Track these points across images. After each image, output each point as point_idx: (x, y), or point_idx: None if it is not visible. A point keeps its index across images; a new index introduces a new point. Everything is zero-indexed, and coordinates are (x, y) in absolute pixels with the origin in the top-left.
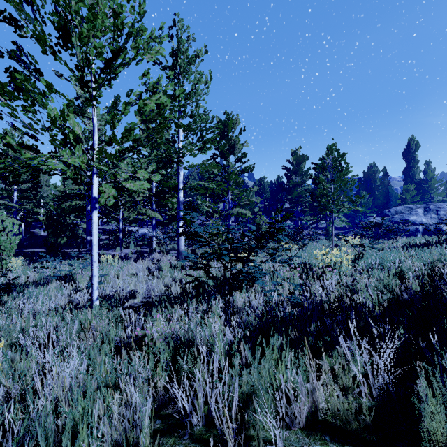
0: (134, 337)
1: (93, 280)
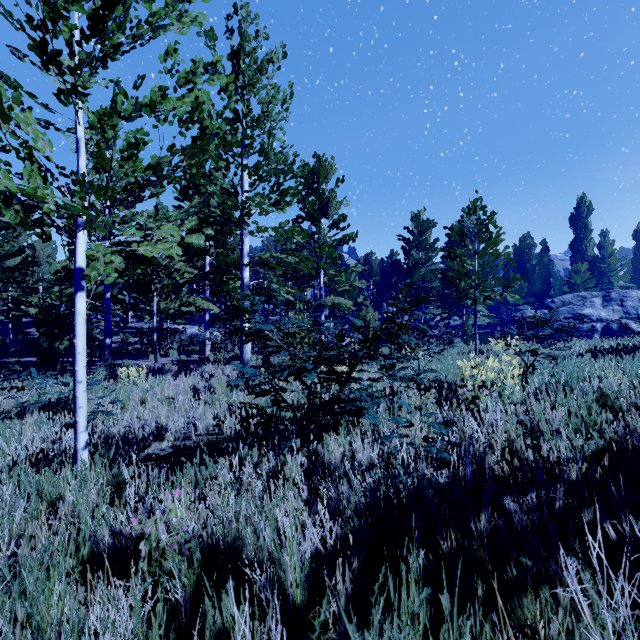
0: (128, 535)
1: (76, 415)
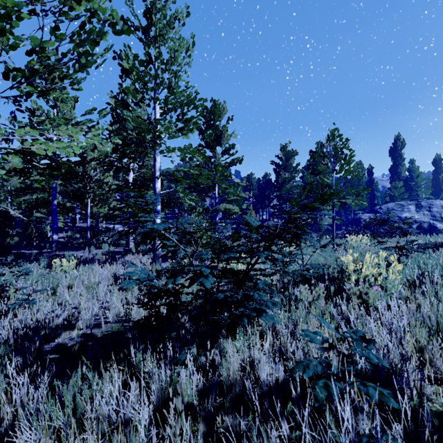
0: None
1: None
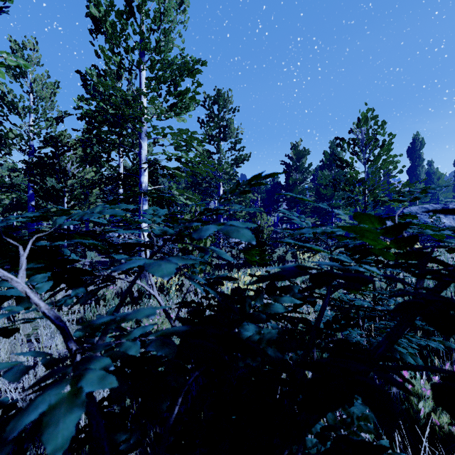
0: None
1: None
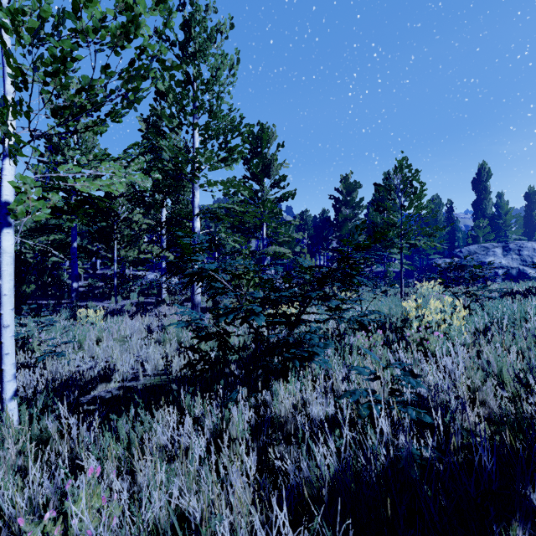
0: (20, 534)
1: (2, 362)
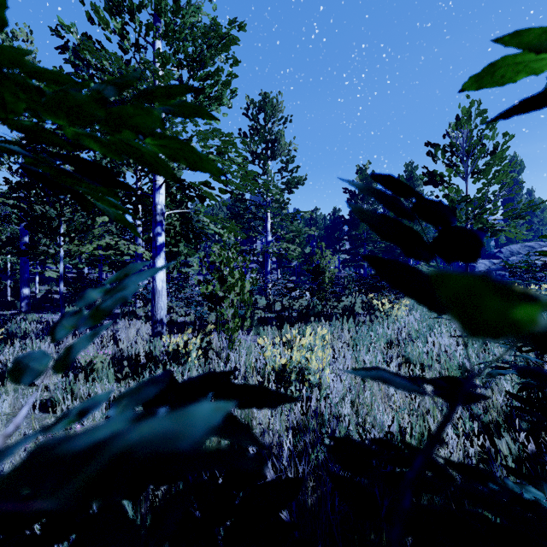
0: None
1: None
